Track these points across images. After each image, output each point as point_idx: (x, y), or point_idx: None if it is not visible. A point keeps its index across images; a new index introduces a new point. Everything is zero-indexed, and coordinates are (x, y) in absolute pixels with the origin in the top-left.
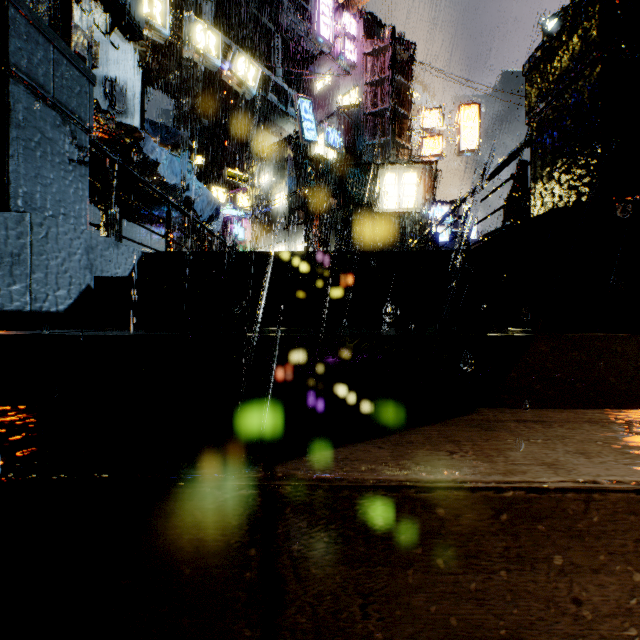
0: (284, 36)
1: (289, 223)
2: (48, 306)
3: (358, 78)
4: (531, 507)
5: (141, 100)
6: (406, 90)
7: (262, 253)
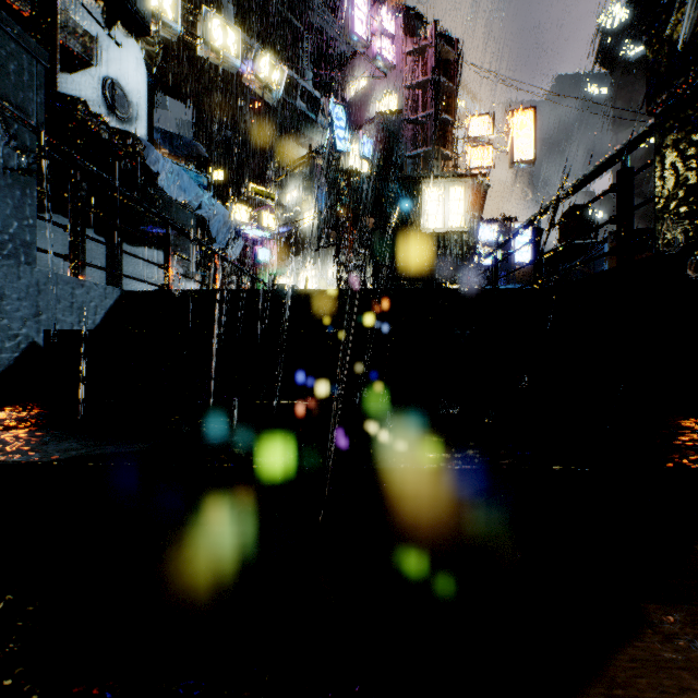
0: (314, 36)
1: (319, 245)
2: None
3: (397, 81)
4: None
5: (149, 105)
6: (451, 94)
7: (278, 291)
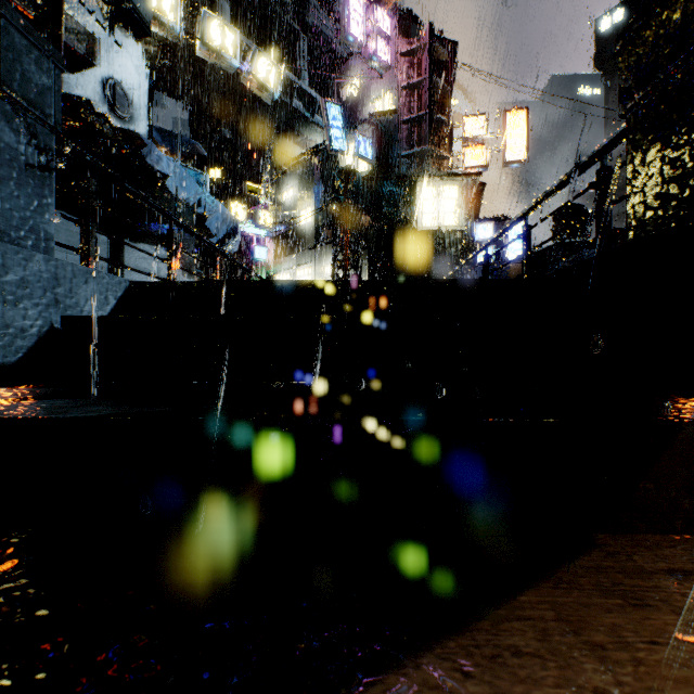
0: (310, 37)
1: (316, 242)
2: None
3: (392, 81)
4: None
5: (148, 105)
6: (446, 94)
7: (279, 282)
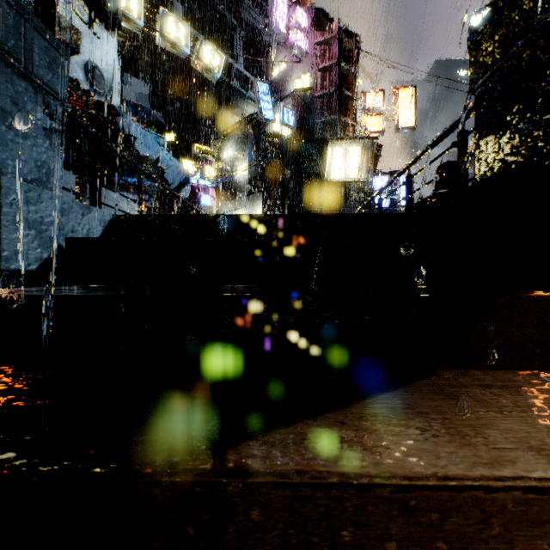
0: (245, 29)
1: (249, 191)
2: (18, 265)
3: (309, 65)
4: (529, 510)
5: (119, 83)
6: (351, 75)
7: (223, 216)
